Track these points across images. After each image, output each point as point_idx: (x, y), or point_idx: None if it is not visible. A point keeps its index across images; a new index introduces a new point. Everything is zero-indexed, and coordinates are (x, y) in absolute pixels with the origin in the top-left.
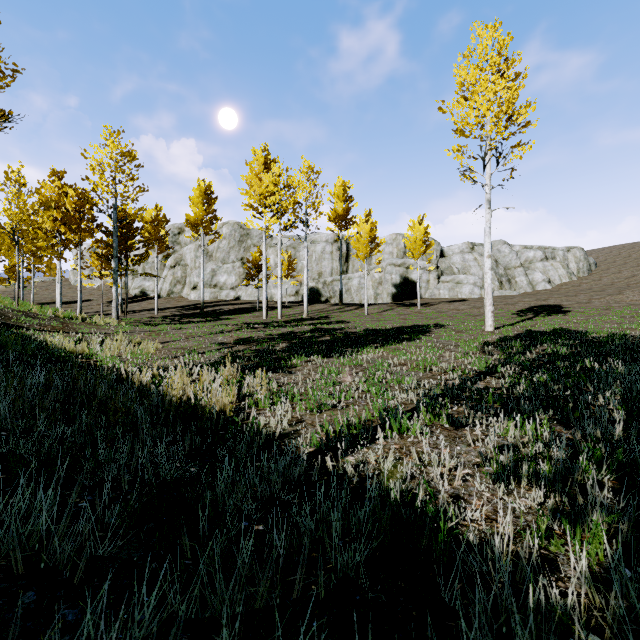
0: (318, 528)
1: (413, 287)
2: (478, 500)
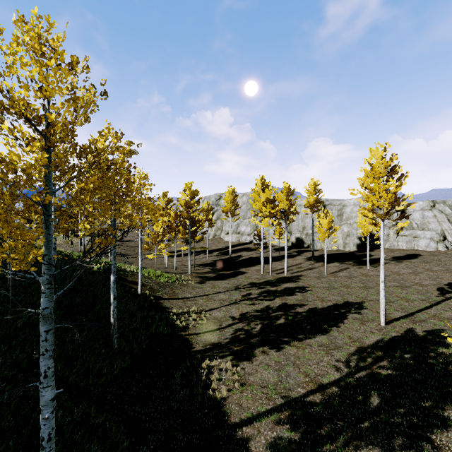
0: (229, 446)
1: (375, 239)
2: (258, 449)
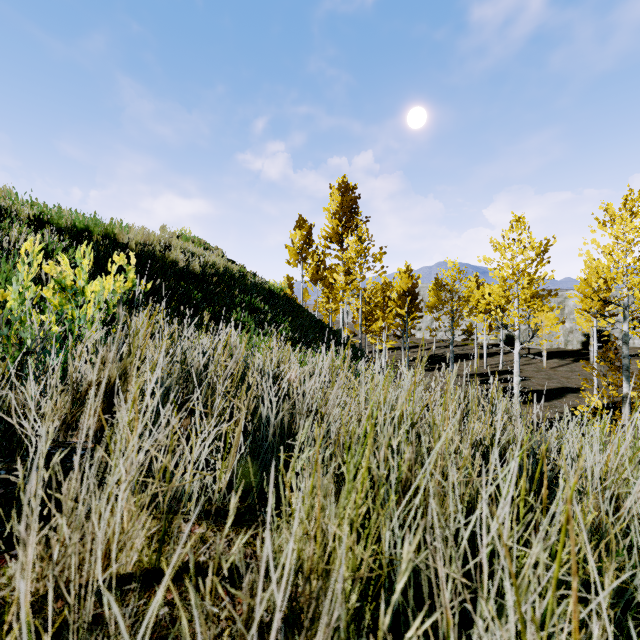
0: None
1: (604, 336)
2: None
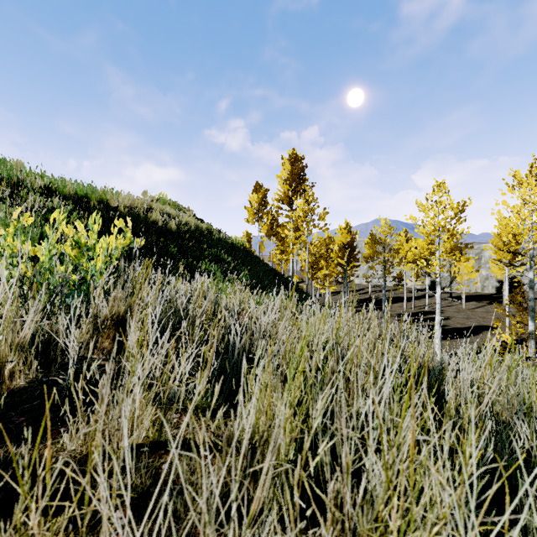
0: None
1: (515, 282)
2: None
